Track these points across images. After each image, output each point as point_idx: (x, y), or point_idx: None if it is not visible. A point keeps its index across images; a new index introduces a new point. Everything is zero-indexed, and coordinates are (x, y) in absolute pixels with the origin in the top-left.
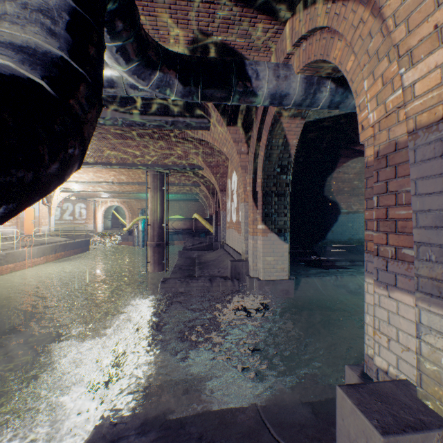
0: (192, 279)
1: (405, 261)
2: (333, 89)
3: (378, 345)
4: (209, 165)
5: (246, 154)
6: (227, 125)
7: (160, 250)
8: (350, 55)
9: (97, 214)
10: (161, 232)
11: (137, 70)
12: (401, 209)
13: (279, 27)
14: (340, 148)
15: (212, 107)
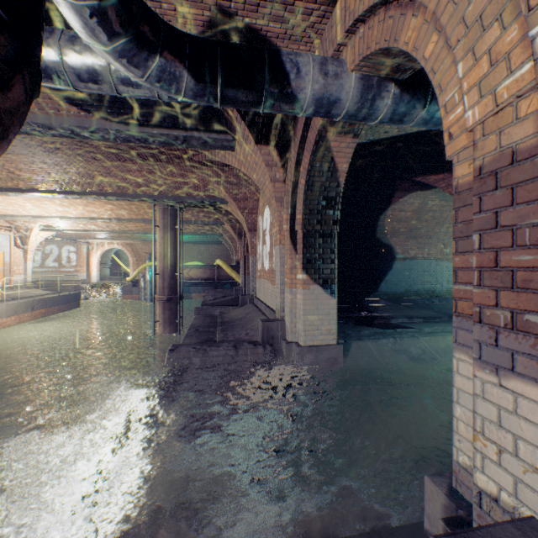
0: (211, 345)
1: (530, 333)
2: (398, 95)
3: (482, 456)
4: (235, 198)
5: (281, 181)
6: (257, 143)
7: (172, 305)
8: (431, 35)
9: (92, 259)
10: (174, 282)
11: (126, 51)
12: (522, 253)
13: (328, 8)
14: (396, 179)
15: (237, 118)
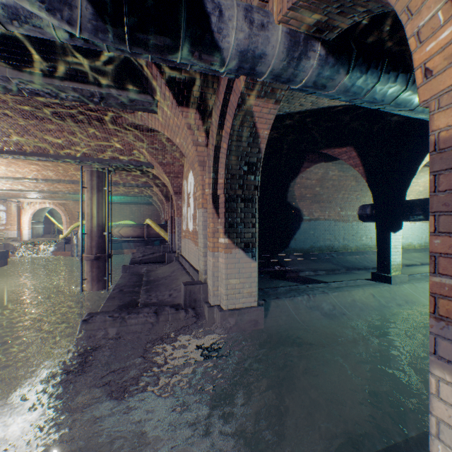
0: (131, 312)
1: None
2: (323, 57)
3: None
4: (161, 162)
5: (204, 146)
6: (179, 105)
7: (100, 264)
8: None
9: (23, 218)
10: (102, 242)
11: None
12: None
13: None
14: (306, 151)
15: (157, 76)
